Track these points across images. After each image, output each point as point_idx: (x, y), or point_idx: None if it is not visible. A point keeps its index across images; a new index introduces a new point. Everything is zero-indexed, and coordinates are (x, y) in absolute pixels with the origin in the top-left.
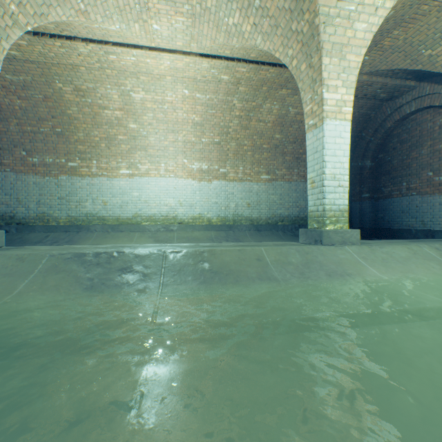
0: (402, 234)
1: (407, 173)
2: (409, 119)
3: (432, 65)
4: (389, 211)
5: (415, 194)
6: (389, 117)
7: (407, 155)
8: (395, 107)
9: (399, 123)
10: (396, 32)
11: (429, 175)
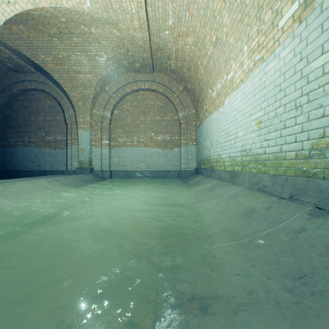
0: (26, 174)
1: (30, 131)
2: (31, 92)
3: (46, 66)
4: (16, 157)
5: (35, 146)
6: (16, 84)
7: (29, 117)
8: (21, 79)
9: (24, 93)
10: (23, 27)
11: (44, 135)
